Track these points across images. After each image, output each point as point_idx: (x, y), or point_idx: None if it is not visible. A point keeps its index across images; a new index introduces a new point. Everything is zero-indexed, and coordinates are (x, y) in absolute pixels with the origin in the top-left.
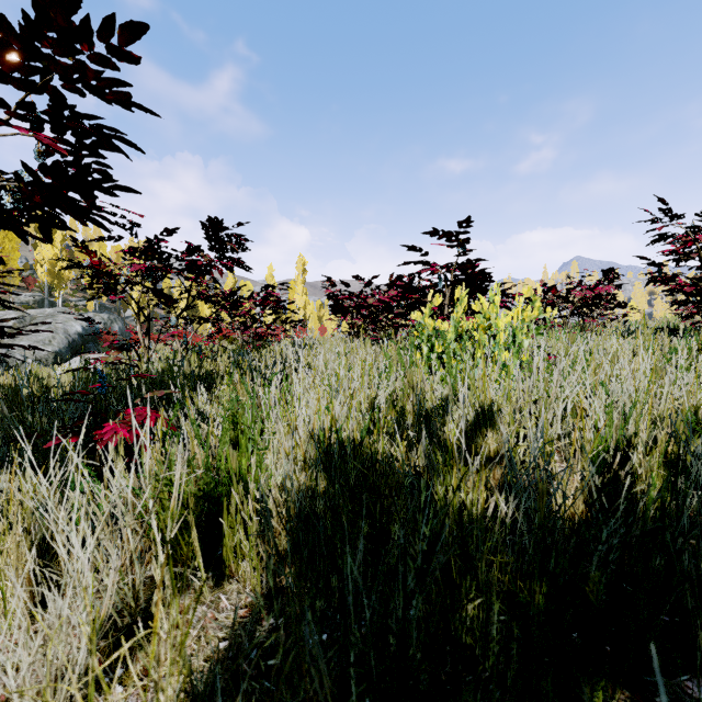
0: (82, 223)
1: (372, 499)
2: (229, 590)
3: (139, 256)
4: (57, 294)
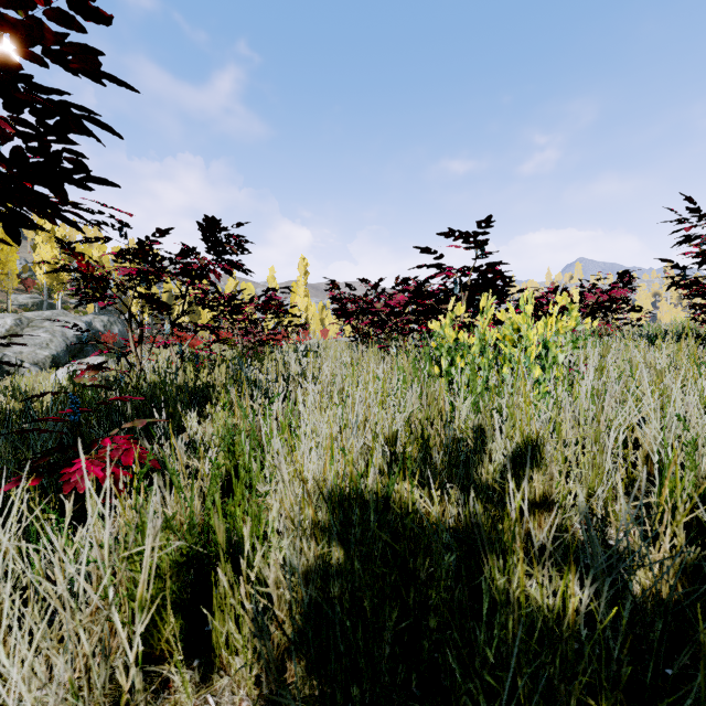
0: (51, 221)
1: (405, 581)
2: (219, 689)
3: (129, 258)
4: (56, 296)
